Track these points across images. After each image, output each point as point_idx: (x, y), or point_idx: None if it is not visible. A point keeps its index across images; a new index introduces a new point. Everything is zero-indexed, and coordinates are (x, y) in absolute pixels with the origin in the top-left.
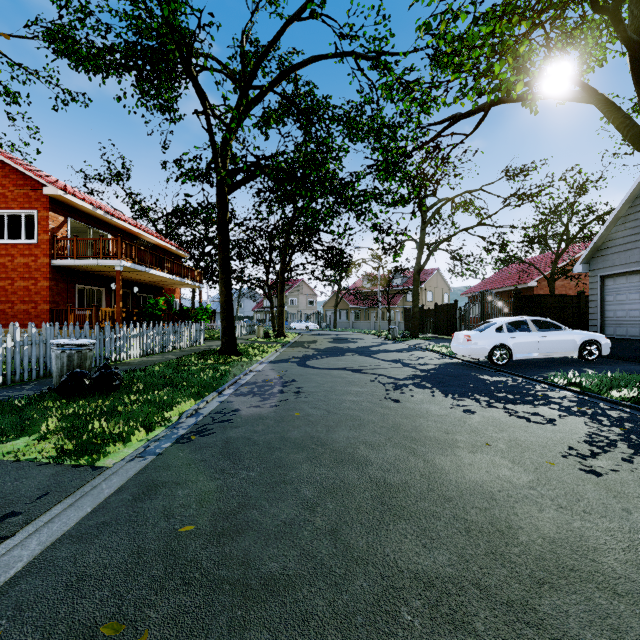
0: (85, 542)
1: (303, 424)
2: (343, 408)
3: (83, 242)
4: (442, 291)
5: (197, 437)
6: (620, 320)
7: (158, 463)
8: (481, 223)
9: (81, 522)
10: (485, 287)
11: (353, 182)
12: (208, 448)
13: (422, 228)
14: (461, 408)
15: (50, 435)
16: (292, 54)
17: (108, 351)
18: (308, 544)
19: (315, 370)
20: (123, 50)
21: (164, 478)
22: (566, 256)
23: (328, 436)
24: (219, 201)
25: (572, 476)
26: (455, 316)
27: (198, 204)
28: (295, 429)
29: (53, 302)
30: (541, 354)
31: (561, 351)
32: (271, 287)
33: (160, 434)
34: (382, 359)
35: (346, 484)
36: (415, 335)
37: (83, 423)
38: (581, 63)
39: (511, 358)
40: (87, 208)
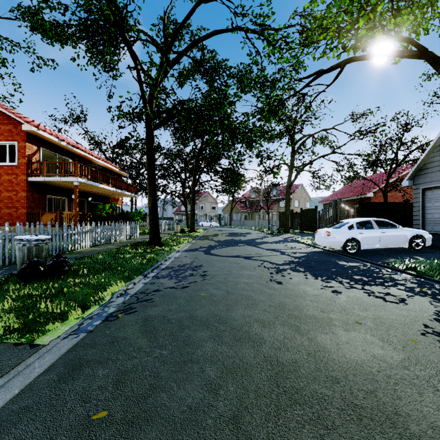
0: (2, 432)
1: (208, 303)
2: (239, 289)
3: (50, 164)
4: (305, 200)
5: (123, 315)
6: (436, 220)
7: (87, 341)
8: (334, 152)
9: (5, 406)
10: (336, 197)
11: (244, 120)
12: (130, 326)
13: (292, 155)
14: (330, 289)
15: (4, 314)
16: (200, 30)
17: (65, 243)
18: (212, 436)
19: (217, 257)
20: (78, 26)
21: (89, 356)
22: (393, 175)
23: (228, 314)
24: (147, 134)
25: (436, 355)
26: (315, 217)
27: (129, 133)
28: (201, 308)
29: (29, 207)
30: (381, 245)
31: (396, 243)
32: (186, 197)
33: (94, 312)
34: (265, 248)
35: (244, 363)
36: (287, 231)
37: (32, 303)
38: (412, 32)
39: (359, 248)
40: (54, 140)
